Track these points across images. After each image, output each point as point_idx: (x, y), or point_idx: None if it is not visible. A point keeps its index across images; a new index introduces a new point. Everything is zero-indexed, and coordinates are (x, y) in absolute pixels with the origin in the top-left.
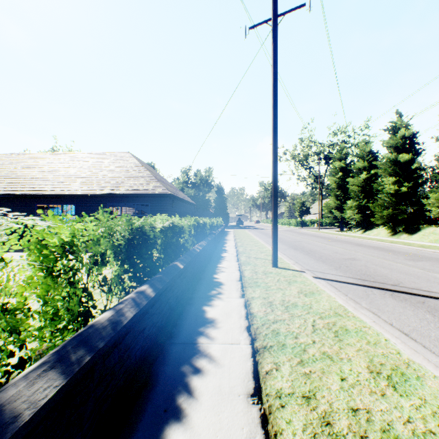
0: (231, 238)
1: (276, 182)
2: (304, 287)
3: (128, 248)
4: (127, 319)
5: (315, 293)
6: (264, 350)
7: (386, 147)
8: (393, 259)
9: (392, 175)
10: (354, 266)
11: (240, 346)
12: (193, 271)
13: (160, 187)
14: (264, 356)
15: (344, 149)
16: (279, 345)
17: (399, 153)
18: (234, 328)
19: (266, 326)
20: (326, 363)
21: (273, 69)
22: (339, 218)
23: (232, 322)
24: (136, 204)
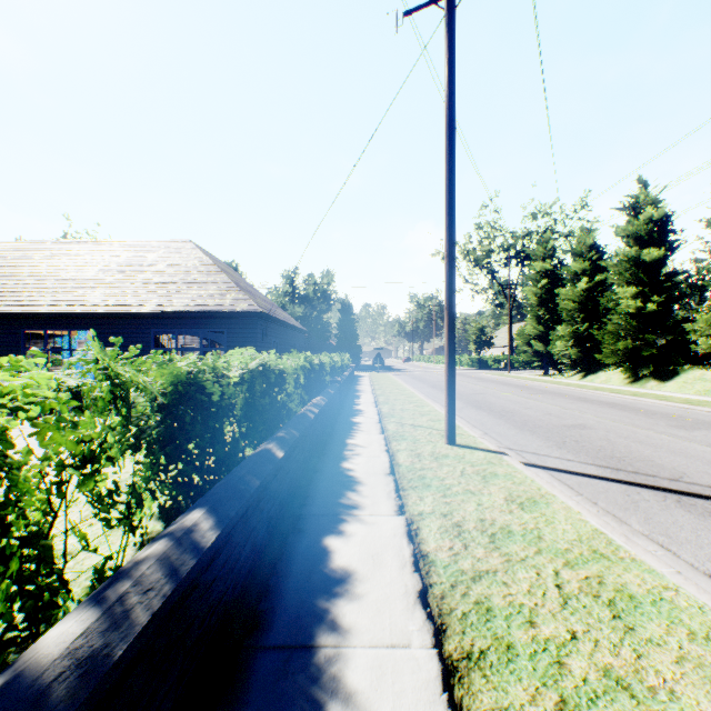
0: (367, 388)
1: (452, 291)
2: (515, 488)
3: (167, 422)
4: (129, 636)
5: (539, 503)
6: (469, 665)
7: (621, 238)
8: (650, 426)
9: (631, 283)
10: (589, 440)
11: (412, 654)
12: (302, 458)
13: (245, 301)
14: (472, 686)
15: (550, 240)
16: (500, 648)
17: (643, 248)
18: (392, 596)
19: (461, 591)
20: (624, 709)
21: (448, 86)
22: (543, 354)
23: (386, 579)
24: (203, 329)
